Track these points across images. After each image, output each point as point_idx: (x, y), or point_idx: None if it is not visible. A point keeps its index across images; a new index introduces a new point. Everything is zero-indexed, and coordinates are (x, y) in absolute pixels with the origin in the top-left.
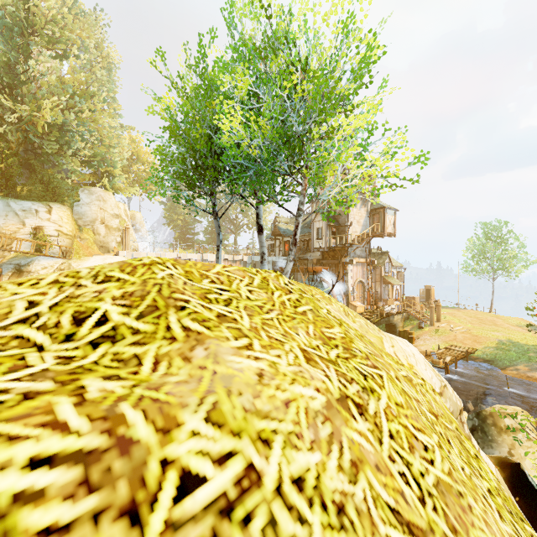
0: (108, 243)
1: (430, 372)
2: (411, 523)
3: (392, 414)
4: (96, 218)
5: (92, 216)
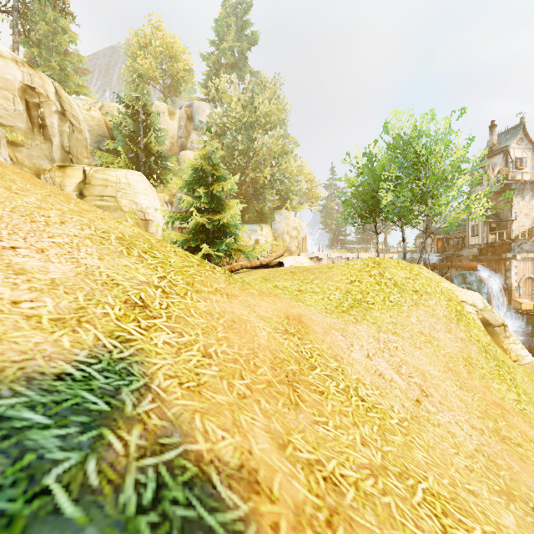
0: (291, 248)
1: (478, 302)
2: (415, 289)
3: (421, 283)
4: (284, 231)
5: (282, 229)
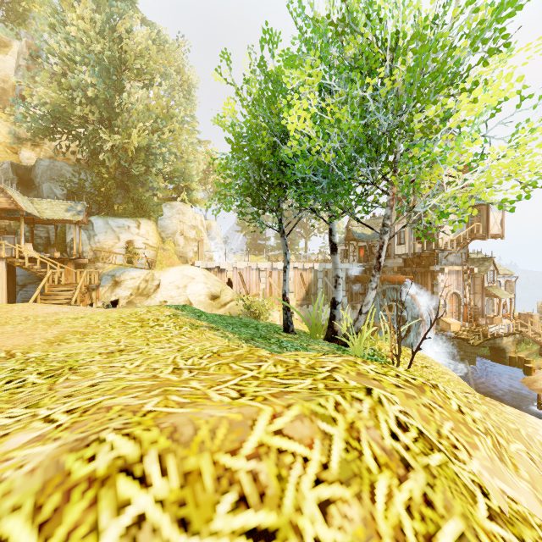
0: (186, 253)
1: None
2: None
3: None
4: (177, 230)
5: (173, 228)
